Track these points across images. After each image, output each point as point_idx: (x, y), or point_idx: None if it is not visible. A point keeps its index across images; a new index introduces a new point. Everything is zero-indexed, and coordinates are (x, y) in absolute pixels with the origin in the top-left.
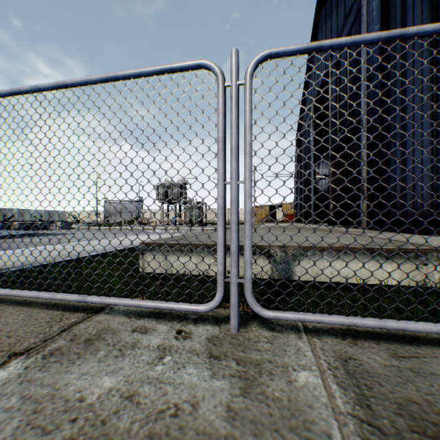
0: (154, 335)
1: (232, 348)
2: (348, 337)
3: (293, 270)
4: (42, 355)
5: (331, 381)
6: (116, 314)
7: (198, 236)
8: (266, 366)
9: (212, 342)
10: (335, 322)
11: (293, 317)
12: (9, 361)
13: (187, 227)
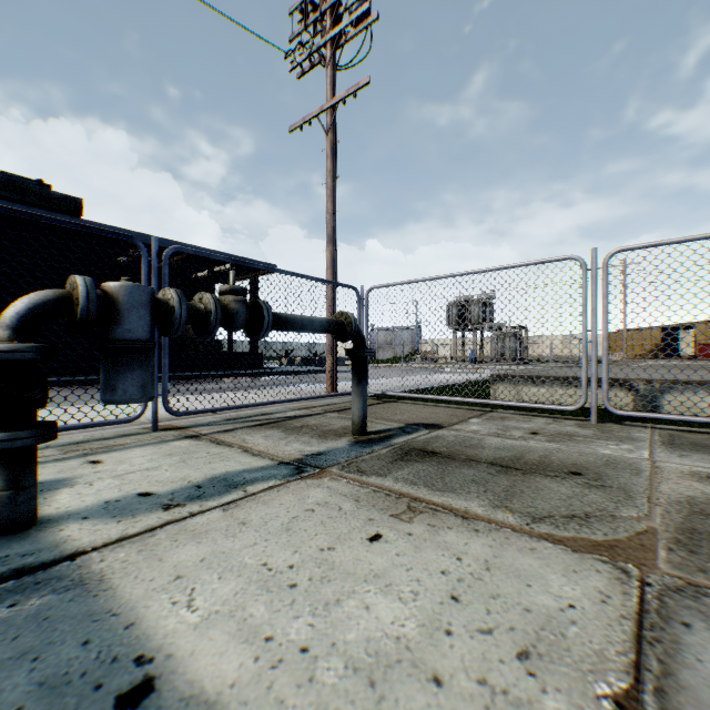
0: (538, 420)
1: (593, 426)
2: (684, 432)
3: (658, 403)
4: (483, 419)
5: (655, 436)
6: (503, 413)
7: (542, 372)
8: (615, 431)
9: (578, 424)
10: (670, 418)
11: (637, 414)
12: (471, 419)
13: (497, 366)
